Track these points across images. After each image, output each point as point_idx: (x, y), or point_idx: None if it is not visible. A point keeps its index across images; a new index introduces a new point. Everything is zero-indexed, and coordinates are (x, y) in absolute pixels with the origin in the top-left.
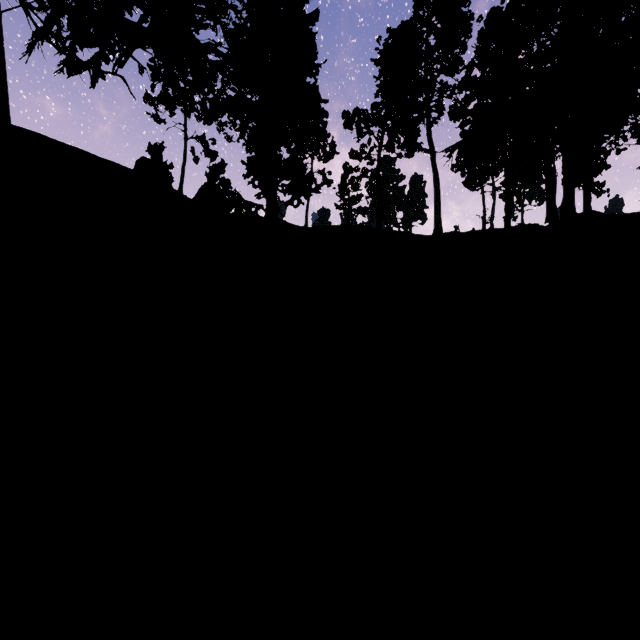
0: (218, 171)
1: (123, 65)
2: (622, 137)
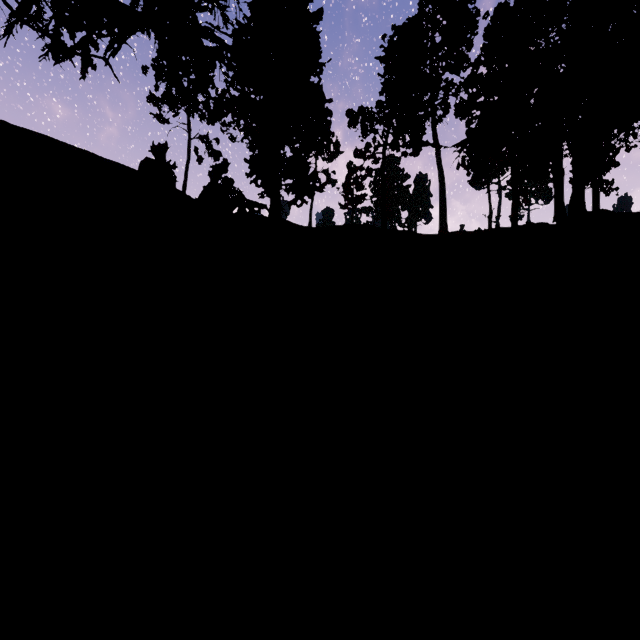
0: (221, 170)
1: (115, 54)
2: (632, 134)
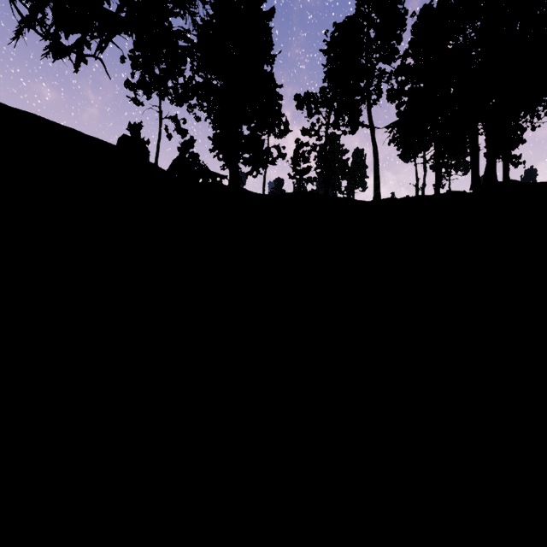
0: (188, 146)
1: (103, 51)
2: (537, 116)
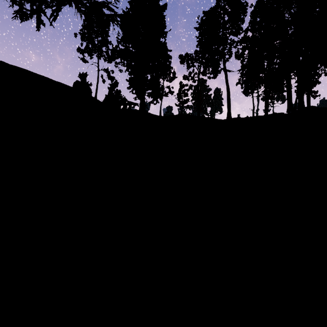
0: (114, 86)
1: (55, 19)
2: None
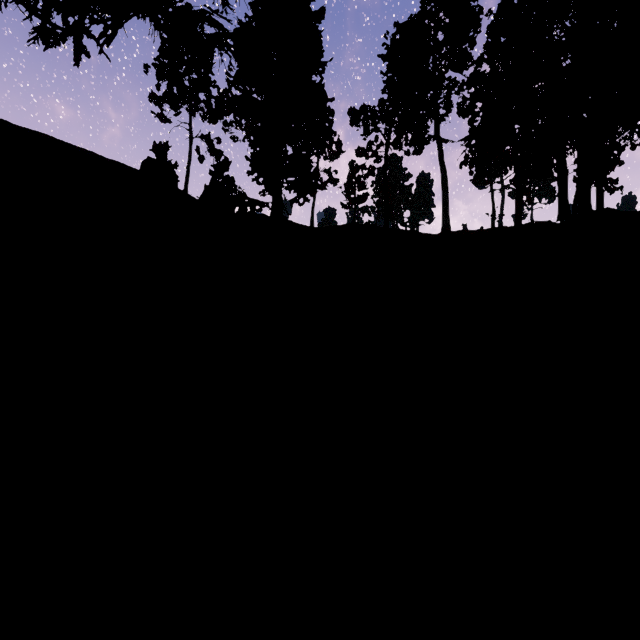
0: (222, 169)
1: (110, 42)
2: (637, 132)
